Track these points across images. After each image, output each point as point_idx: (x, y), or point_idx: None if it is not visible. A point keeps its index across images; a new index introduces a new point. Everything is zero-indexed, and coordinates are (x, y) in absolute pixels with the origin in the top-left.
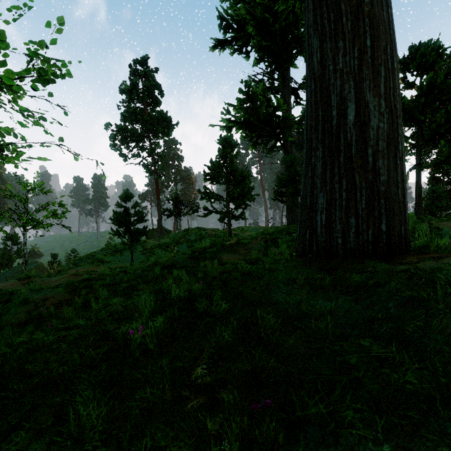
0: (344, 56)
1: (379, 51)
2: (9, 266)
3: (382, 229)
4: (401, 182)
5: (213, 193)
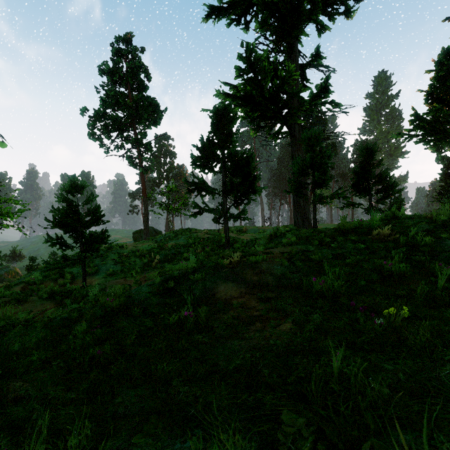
0: None
1: None
2: None
3: None
4: None
5: (204, 183)
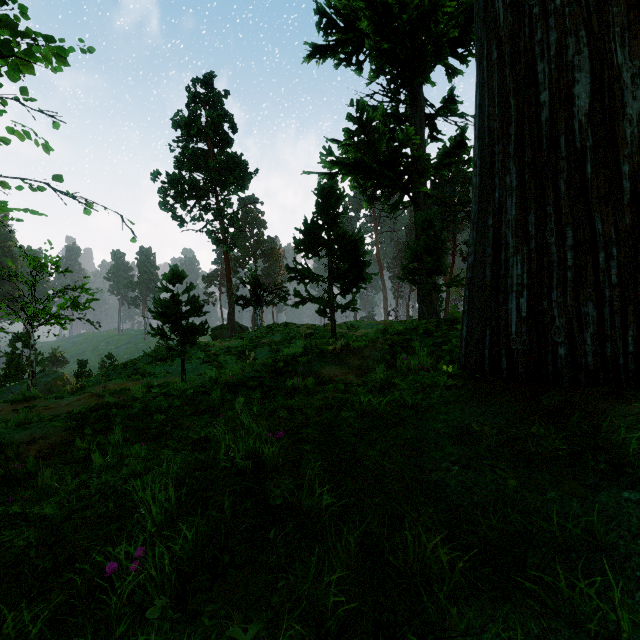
0: None
1: None
2: (19, 377)
3: None
4: None
5: (307, 270)
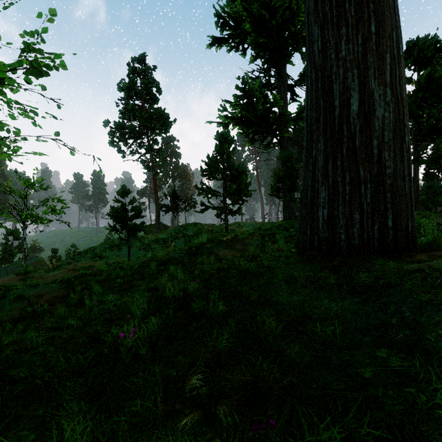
0: (347, 43)
1: (384, 37)
2: (10, 260)
3: (388, 224)
4: (407, 175)
5: (210, 189)
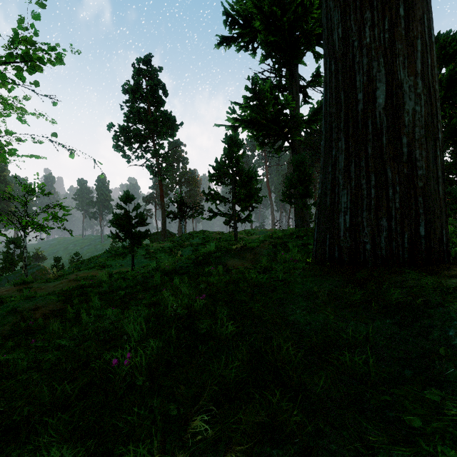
0: (372, 29)
1: (414, 21)
2: (12, 269)
3: (420, 233)
4: (441, 177)
5: (218, 194)
